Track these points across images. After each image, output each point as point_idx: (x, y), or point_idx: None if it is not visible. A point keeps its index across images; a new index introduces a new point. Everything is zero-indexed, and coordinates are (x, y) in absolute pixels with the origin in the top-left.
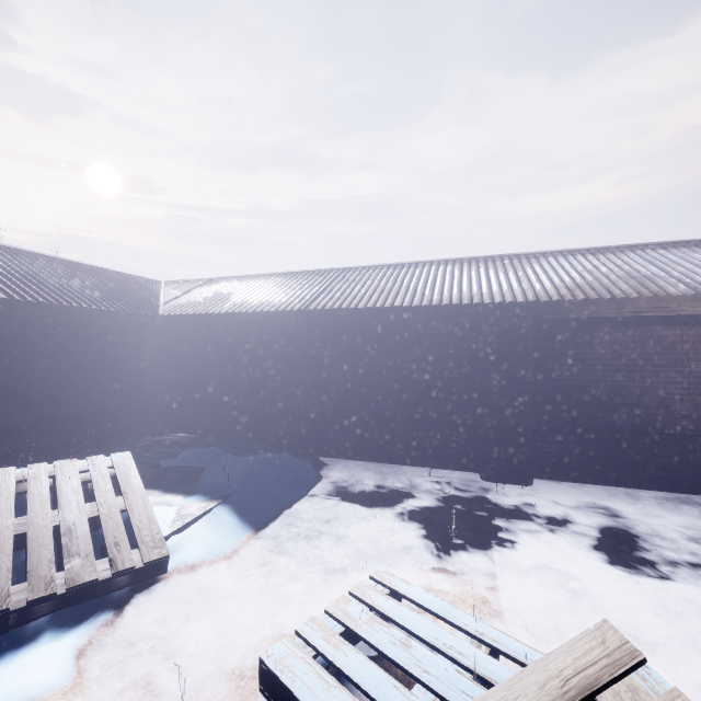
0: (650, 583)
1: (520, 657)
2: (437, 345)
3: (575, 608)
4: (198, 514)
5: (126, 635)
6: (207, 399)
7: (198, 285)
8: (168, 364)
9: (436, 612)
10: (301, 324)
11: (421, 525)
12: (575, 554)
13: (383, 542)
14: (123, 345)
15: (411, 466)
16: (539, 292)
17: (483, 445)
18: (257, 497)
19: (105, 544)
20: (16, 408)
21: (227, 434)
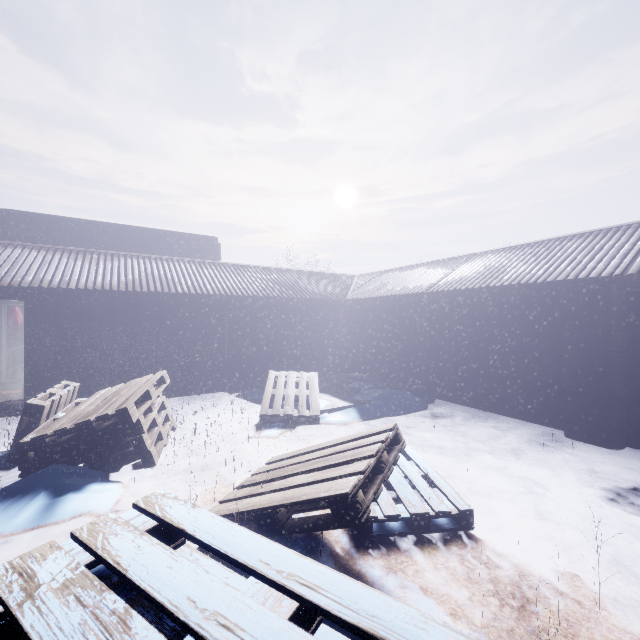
0: (617, 512)
1: (433, 478)
2: (530, 317)
3: (531, 502)
4: (340, 406)
5: (298, 436)
6: (372, 352)
7: (374, 276)
8: (351, 329)
9: (412, 458)
10: (423, 303)
11: (466, 442)
12: (575, 485)
13: (434, 444)
14: (328, 318)
15: (507, 416)
16: (633, 265)
17: (565, 405)
18: (375, 408)
19: (298, 405)
20: (282, 348)
21: (383, 376)
